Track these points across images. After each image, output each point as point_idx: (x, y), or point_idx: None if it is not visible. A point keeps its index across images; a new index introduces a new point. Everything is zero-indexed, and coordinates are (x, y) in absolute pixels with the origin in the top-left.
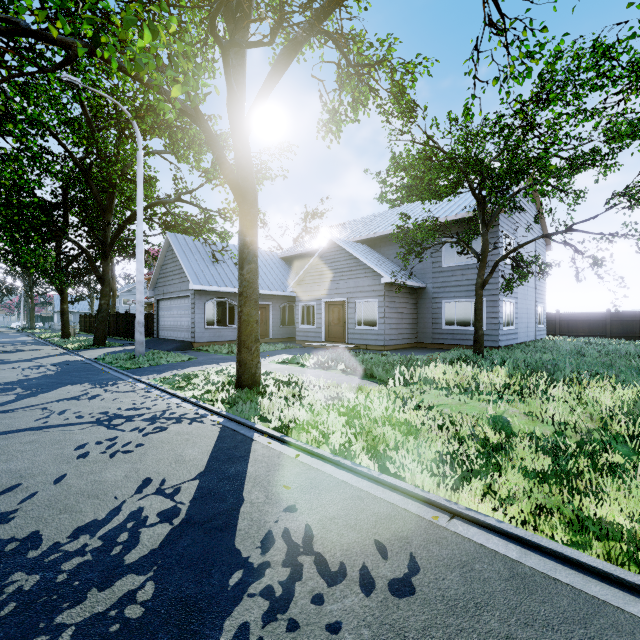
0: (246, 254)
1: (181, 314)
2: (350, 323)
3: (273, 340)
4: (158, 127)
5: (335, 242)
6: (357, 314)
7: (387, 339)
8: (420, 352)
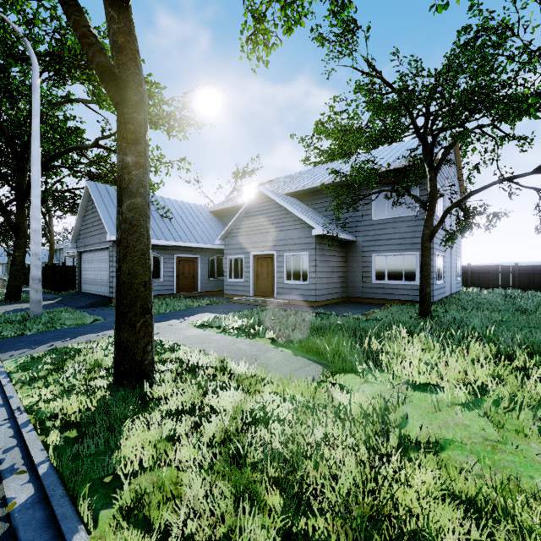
0: (126, 182)
1: (101, 267)
2: (279, 277)
3: (201, 293)
4: (75, 67)
5: (264, 193)
6: (286, 268)
7: (318, 294)
8: (353, 308)
